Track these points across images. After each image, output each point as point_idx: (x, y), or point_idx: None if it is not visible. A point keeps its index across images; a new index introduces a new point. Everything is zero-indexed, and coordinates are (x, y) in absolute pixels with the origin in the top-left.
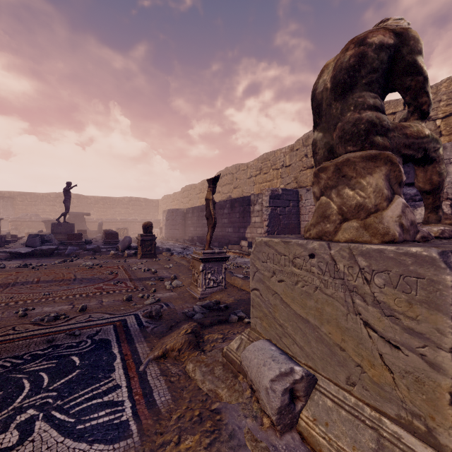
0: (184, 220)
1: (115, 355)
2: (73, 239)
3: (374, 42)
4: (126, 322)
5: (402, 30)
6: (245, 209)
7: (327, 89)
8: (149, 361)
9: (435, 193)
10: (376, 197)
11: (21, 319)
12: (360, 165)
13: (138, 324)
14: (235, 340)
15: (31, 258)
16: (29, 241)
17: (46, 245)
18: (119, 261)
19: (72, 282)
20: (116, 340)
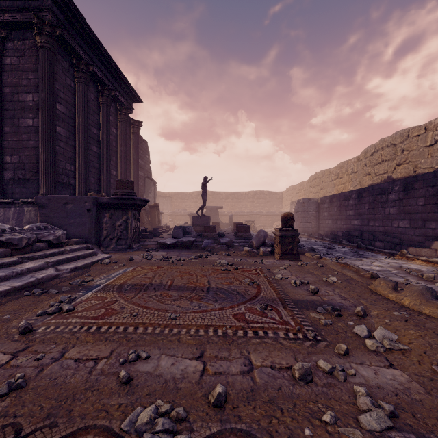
0: (318, 212)
1: None
2: (209, 231)
3: None
4: None
5: None
6: None
7: None
8: None
9: None
10: None
11: (117, 396)
12: None
13: None
14: None
15: (174, 250)
16: (174, 232)
17: (187, 236)
18: (255, 261)
19: (205, 294)
20: None
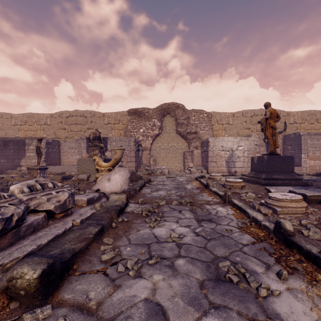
0: None
1: None
2: None
3: (97, 135)
4: None
5: (100, 134)
6: (20, 147)
7: (91, 138)
8: None
9: (104, 152)
10: (97, 153)
11: None
12: (96, 149)
13: None
14: (73, 177)
15: None
16: None
17: None
18: None
19: None
20: None
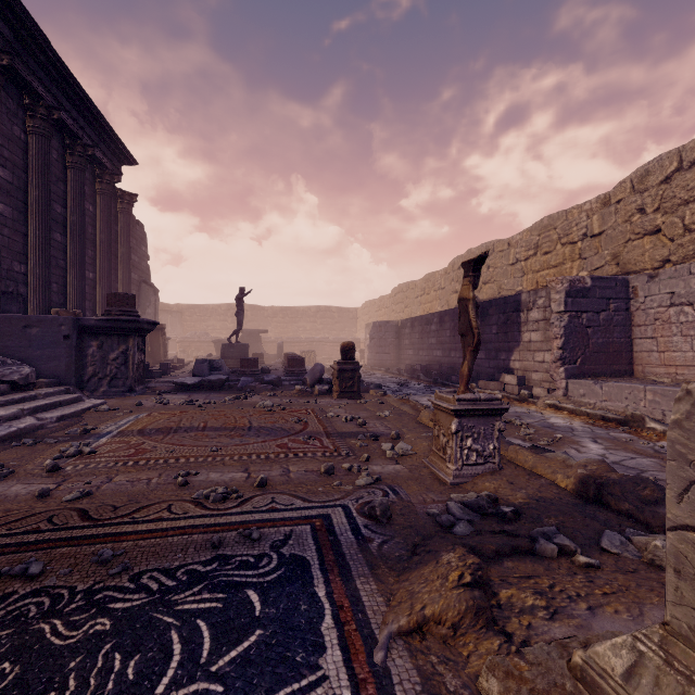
0: (398, 339)
1: (321, 604)
2: (247, 366)
3: None
4: (330, 522)
5: None
6: (509, 318)
7: None
8: (389, 637)
9: None
10: None
11: (180, 490)
12: None
13: (351, 530)
14: (612, 644)
15: (198, 392)
16: (196, 368)
17: (215, 374)
18: (308, 402)
19: (246, 432)
20: (320, 564)
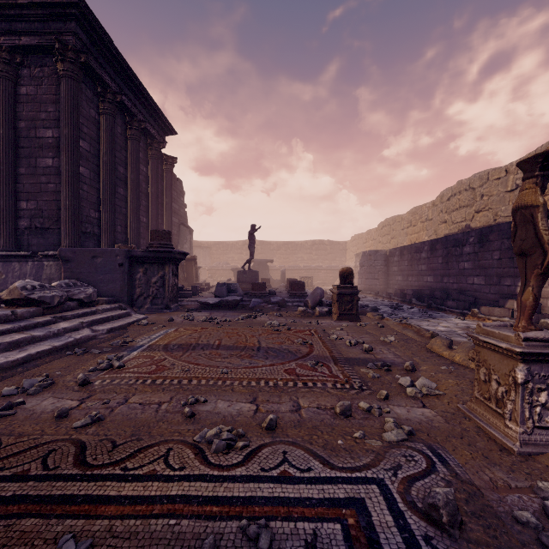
0: (386, 266)
1: None
2: (257, 289)
3: None
4: (368, 519)
5: None
6: None
7: None
8: None
9: None
10: None
11: (185, 424)
12: None
13: (407, 548)
14: None
15: (217, 310)
16: (217, 290)
17: (232, 295)
18: (310, 322)
19: (255, 353)
20: None
